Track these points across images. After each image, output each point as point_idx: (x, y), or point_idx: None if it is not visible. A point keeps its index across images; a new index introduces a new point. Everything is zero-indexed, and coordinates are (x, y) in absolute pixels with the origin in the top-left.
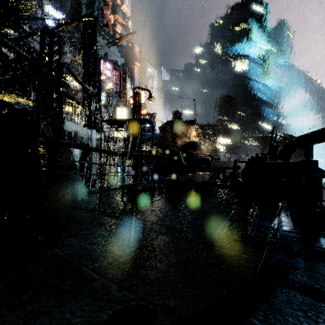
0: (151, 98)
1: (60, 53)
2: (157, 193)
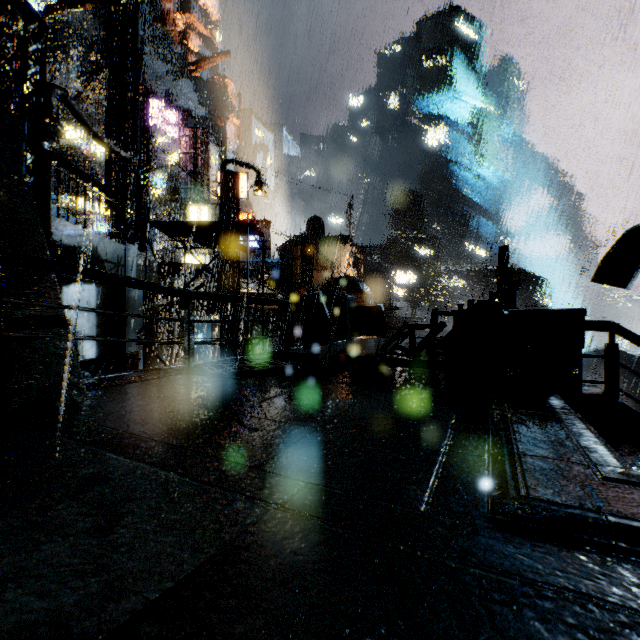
0: (260, 185)
1: (44, 60)
2: (268, 383)
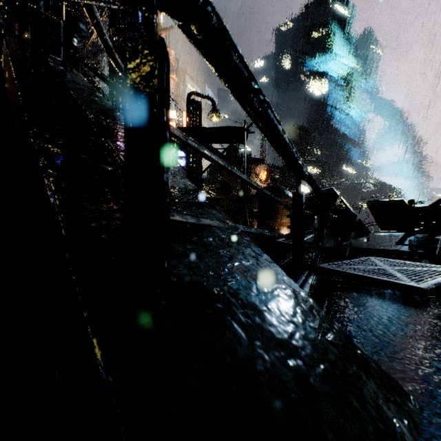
0: (216, 112)
1: None
2: None
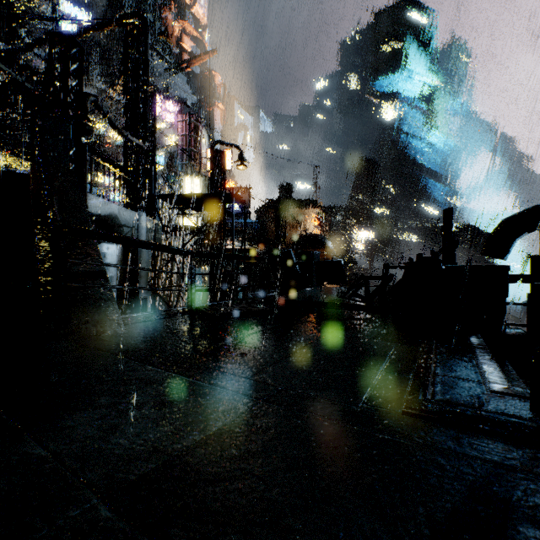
0: (241, 161)
1: (82, 75)
2: (251, 322)
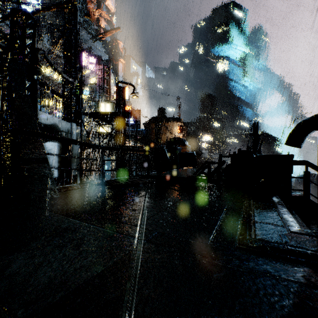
0: (135, 93)
1: (34, 37)
2: (140, 189)
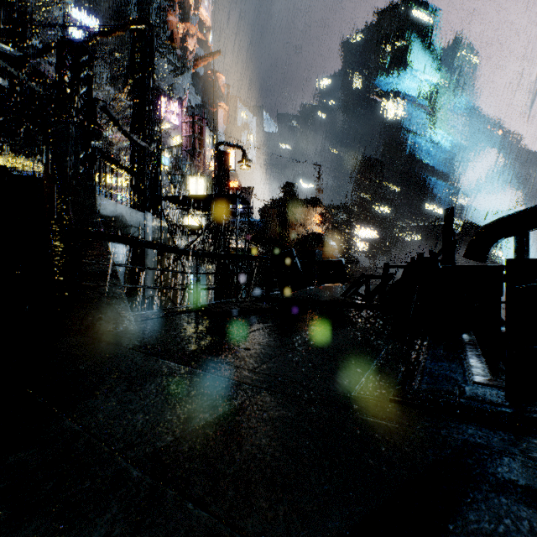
0: (245, 161)
1: (91, 82)
2: (254, 319)
